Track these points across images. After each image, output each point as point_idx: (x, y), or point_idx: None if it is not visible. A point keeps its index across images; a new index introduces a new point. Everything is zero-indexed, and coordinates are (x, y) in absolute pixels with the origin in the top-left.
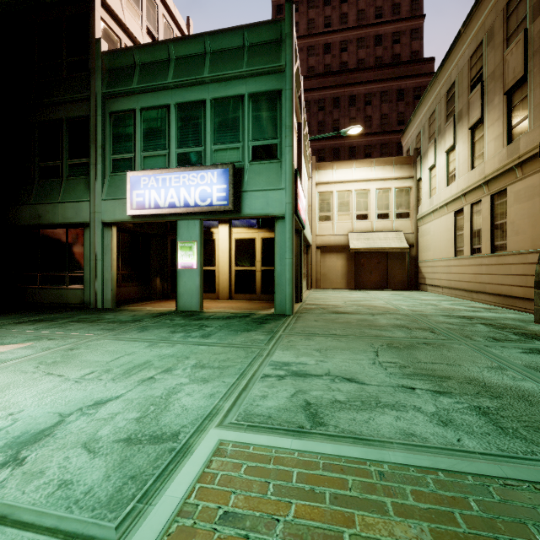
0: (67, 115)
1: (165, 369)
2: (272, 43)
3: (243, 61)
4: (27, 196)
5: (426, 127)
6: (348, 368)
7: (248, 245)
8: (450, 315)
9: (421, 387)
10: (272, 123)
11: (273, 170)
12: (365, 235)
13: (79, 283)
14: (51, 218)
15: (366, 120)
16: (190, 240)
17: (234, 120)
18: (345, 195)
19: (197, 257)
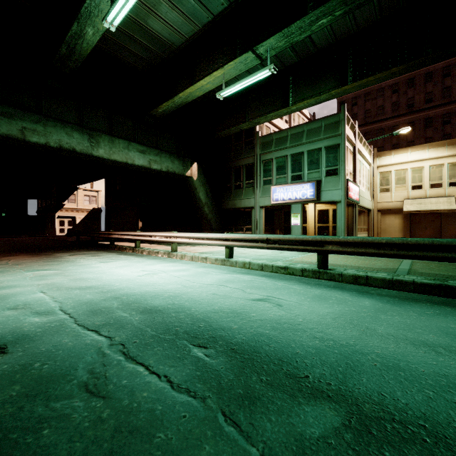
0: (244, 163)
1: None
2: (335, 123)
3: (321, 133)
4: (230, 197)
5: None
6: None
7: (325, 213)
8: None
9: None
10: (335, 159)
11: (336, 180)
12: (418, 201)
13: (249, 231)
14: (239, 205)
15: (444, 91)
16: (296, 213)
17: (317, 159)
18: (401, 172)
19: (300, 220)
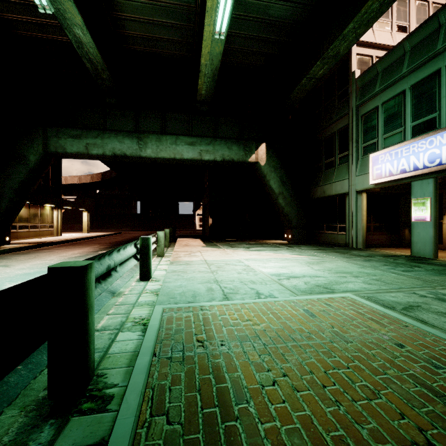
0: (337, 128)
1: (356, 276)
2: None
3: None
4: (319, 181)
5: None
6: None
7: None
8: None
9: None
10: None
11: None
12: None
13: (344, 231)
14: (329, 192)
15: None
16: (423, 197)
17: None
18: None
19: (430, 211)
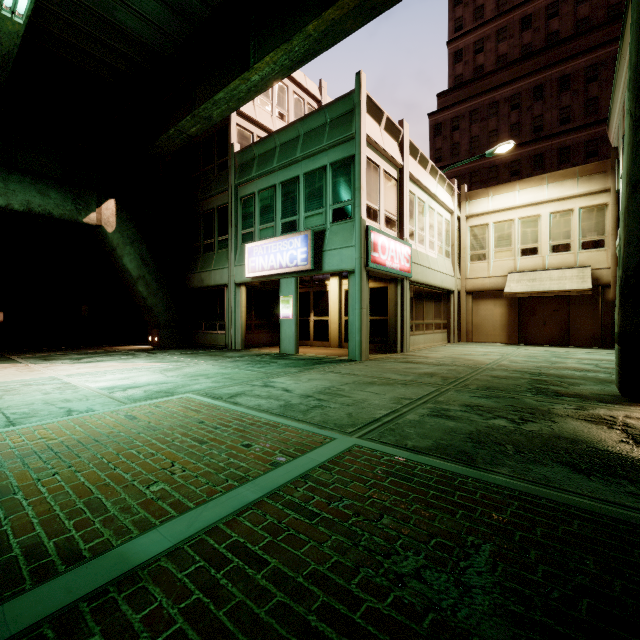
0: (217, 204)
1: (210, 377)
2: (347, 114)
3: (324, 136)
4: (196, 266)
5: (621, 119)
6: (303, 387)
7: None
8: (528, 372)
9: (318, 397)
10: (347, 186)
11: (348, 229)
12: (531, 275)
13: (224, 330)
14: (208, 282)
15: (588, 104)
16: (288, 295)
17: (319, 189)
18: (505, 226)
19: (293, 309)
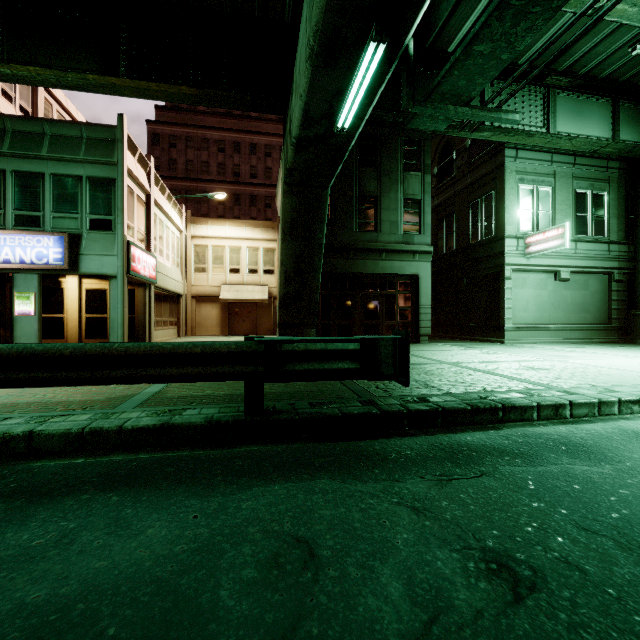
0: None
1: None
2: (107, 141)
3: (81, 150)
4: None
5: None
6: None
7: (100, 295)
8: None
9: None
10: (107, 203)
11: (109, 239)
12: (236, 288)
13: None
14: None
15: (267, 171)
16: (28, 291)
17: (73, 195)
18: (220, 250)
19: (36, 306)
